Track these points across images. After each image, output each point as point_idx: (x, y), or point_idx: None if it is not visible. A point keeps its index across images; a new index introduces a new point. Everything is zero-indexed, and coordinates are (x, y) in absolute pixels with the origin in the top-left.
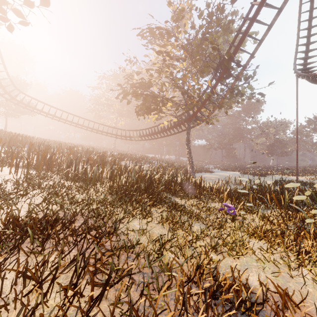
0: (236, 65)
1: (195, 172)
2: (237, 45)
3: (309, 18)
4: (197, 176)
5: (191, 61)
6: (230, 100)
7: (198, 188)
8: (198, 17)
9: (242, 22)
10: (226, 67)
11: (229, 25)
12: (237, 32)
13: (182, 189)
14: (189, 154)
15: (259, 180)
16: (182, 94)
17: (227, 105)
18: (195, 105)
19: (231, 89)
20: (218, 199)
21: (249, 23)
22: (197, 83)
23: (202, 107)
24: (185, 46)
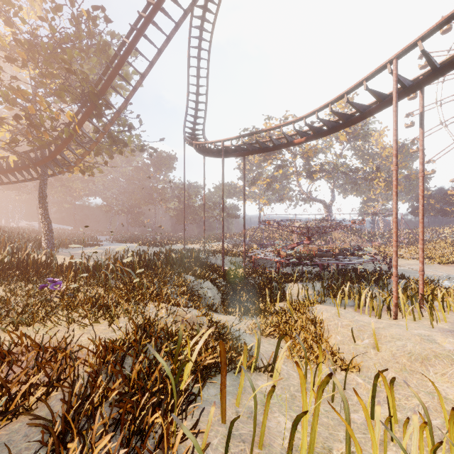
0: (106, 105)
1: (69, 246)
2: (106, 79)
3: (197, 84)
4: (66, 252)
5: (39, 72)
6: (111, 147)
7: (38, 268)
8: (52, 10)
9: (114, 53)
10: (94, 102)
11: (105, 47)
12: (108, 63)
13: (4, 273)
14: (46, 217)
15: (139, 249)
16: (16, 119)
17: (106, 153)
18: (53, 142)
19: (104, 133)
20: (62, 278)
21: (119, 60)
22: (49, 110)
23: (64, 147)
24: (26, 43)
